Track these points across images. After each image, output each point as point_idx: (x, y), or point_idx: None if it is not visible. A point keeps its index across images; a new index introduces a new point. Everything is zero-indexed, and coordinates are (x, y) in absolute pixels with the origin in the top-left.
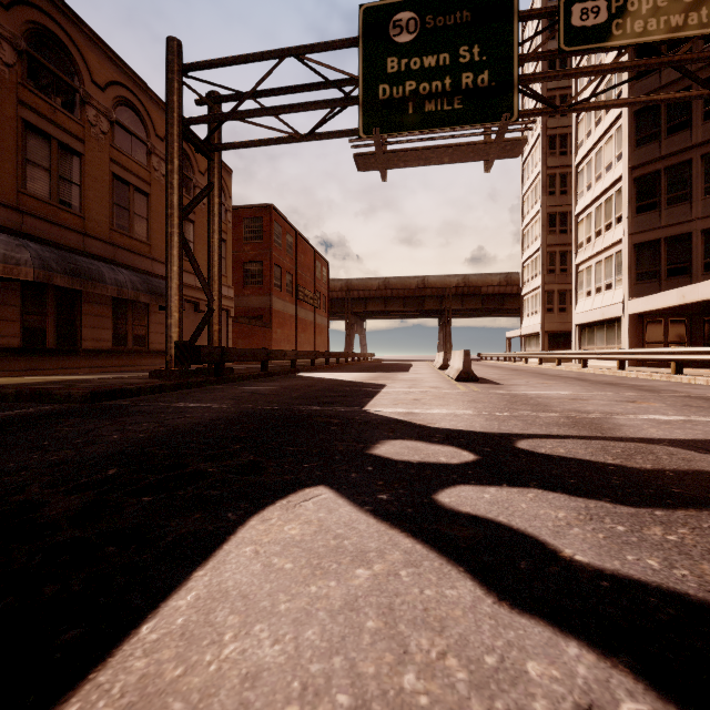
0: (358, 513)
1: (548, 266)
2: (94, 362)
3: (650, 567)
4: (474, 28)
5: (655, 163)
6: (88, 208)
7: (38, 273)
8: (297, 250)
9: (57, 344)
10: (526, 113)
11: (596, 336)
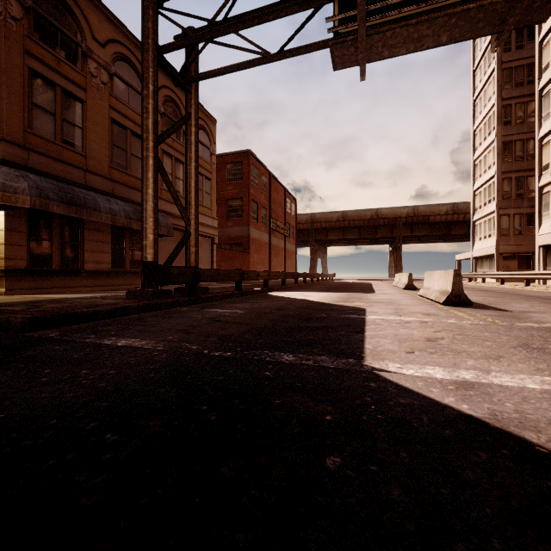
0: None
1: (503, 192)
2: (95, 281)
3: None
4: None
5: None
6: (89, 147)
7: (34, 201)
8: (271, 188)
9: (61, 266)
10: None
11: None
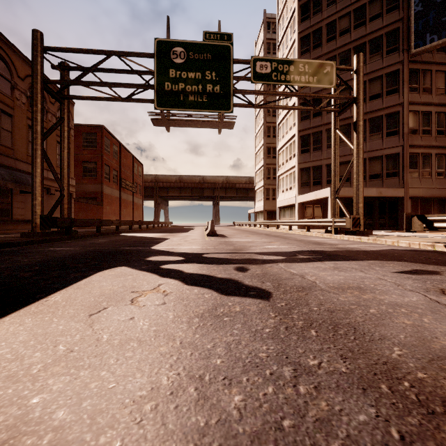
0: (134, 270)
1: (267, 175)
2: None
3: (202, 272)
4: (213, 63)
5: (308, 130)
6: None
7: None
8: (121, 155)
9: None
10: (240, 105)
11: (286, 213)
